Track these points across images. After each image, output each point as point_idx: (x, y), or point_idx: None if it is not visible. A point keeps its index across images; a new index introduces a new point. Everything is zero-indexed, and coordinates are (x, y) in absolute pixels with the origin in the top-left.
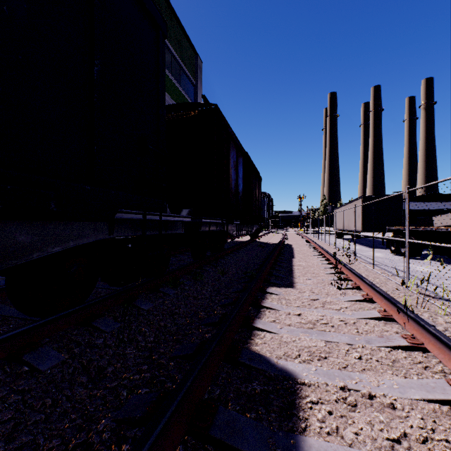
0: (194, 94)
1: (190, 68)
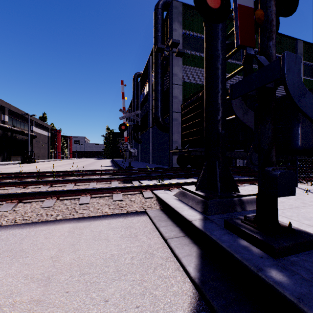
0: None
1: None
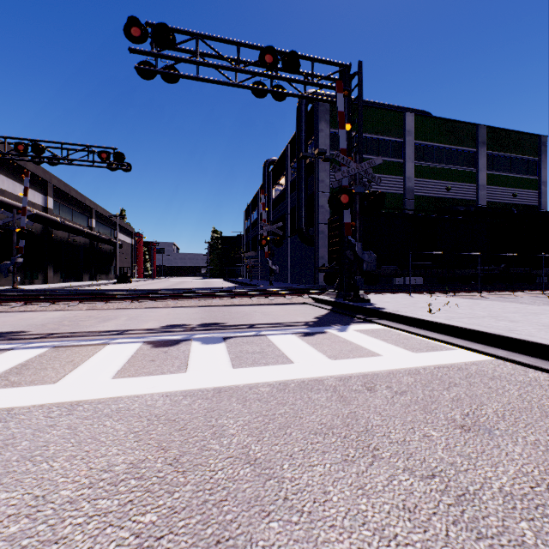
0: (537, 167)
1: (531, 152)
